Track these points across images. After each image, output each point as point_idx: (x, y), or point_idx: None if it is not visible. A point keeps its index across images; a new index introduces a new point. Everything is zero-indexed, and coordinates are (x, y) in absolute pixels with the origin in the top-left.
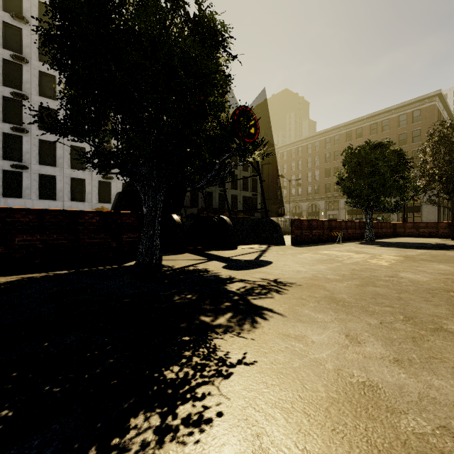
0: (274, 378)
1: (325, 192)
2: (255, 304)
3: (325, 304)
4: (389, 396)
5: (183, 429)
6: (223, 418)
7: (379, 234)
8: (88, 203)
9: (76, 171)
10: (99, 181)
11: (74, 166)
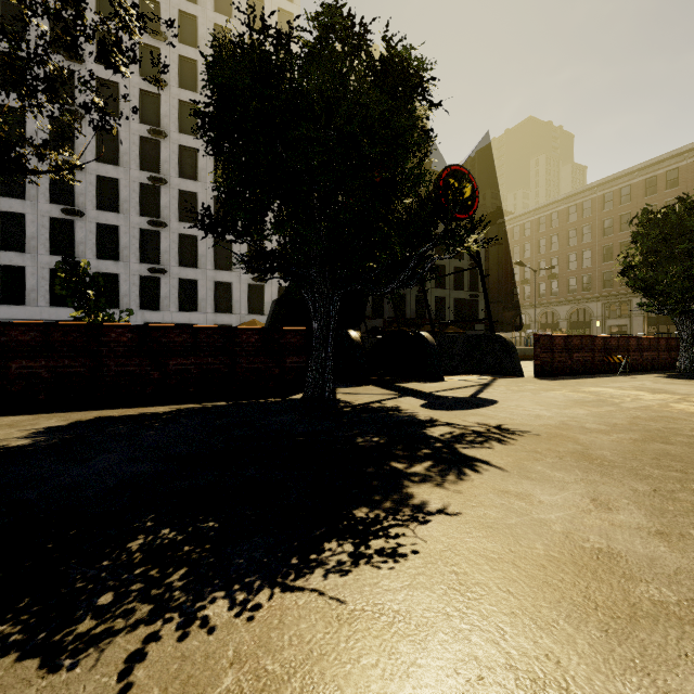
0: (481, 531)
1: (602, 287)
2: (465, 454)
3: (570, 461)
4: (631, 565)
5: (377, 557)
6: (418, 555)
7: None
8: (235, 316)
9: (222, 272)
10: (249, 285)
11: (219, 266)
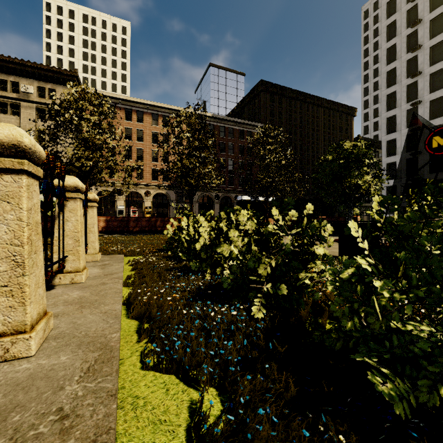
0: None
1: None
2: None
3: None
4: None
5: None
6: None
7: None
8: None
9: None
10: None
11: None
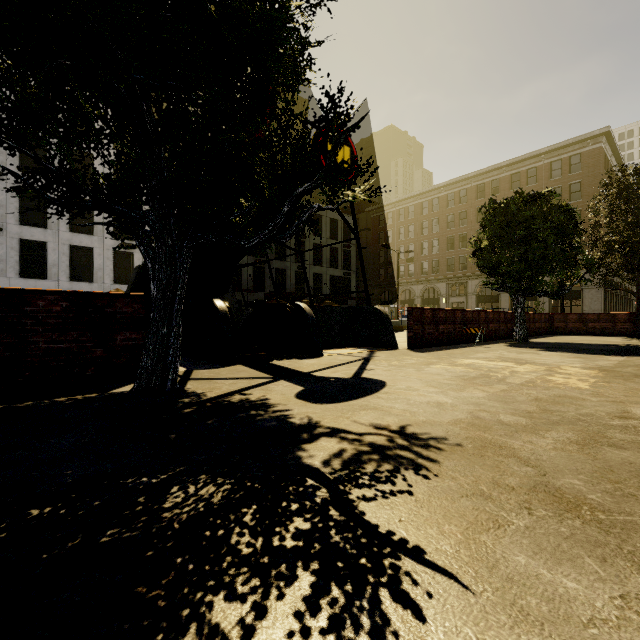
0: None
1: (447, 271)
2: (373, 524)
3: (551, 520)
4: None
5: None
6: None
7: (531, 331)
8: (97, 285)
9: (80, 235)
10: (115, 252)
11: (76, 228)
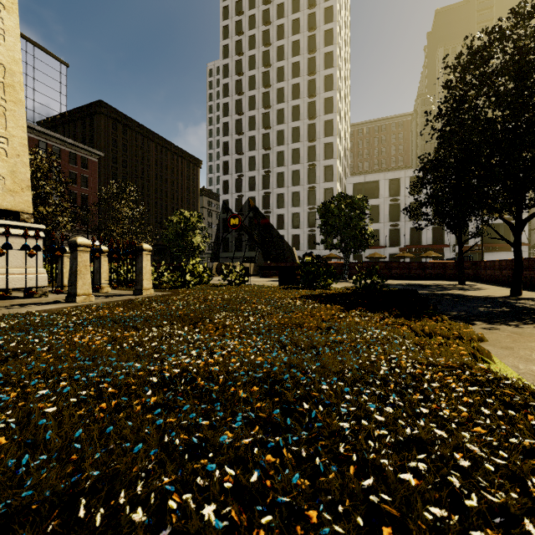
0: None
1: None
2: None
3: None
4: None
5: None
6: None
7: (413, 275)
8: (301, 251)
9: (295, 230)
10: (309, 234)
11: (294, 226)
